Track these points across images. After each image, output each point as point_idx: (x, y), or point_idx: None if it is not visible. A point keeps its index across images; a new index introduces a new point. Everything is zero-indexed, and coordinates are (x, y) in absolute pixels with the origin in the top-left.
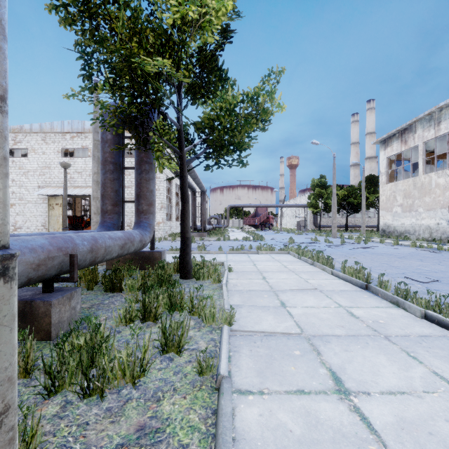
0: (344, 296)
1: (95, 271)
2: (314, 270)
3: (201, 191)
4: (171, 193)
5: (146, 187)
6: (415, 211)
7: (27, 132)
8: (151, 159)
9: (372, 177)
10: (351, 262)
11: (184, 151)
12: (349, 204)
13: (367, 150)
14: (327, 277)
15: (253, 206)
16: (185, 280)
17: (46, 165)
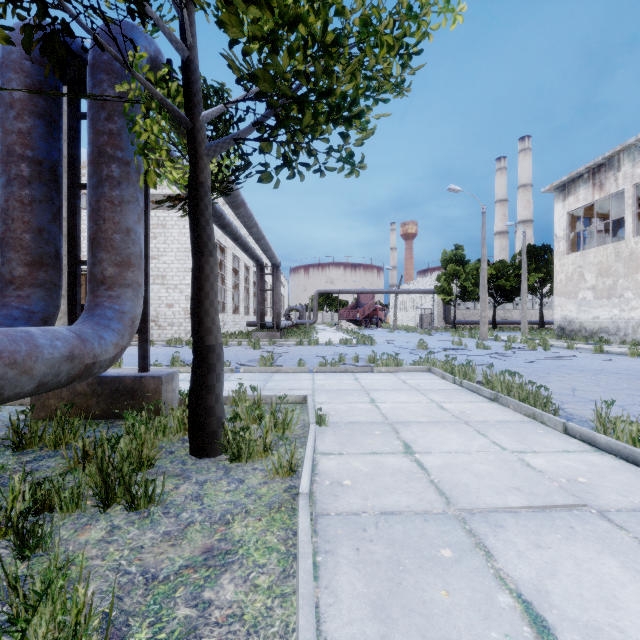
0: None
1: None
2: (511, 417)
3: (272, 264)
4: (225, 269)
5: (114, 221)
6: (619, 297)
7: None
8: (126, 153)
9: (531, 248)
10: (567, 393)
11: (199, 117)
12: (498, 289)
13: (519, 210)
14: (563, 443)
15: (354, 292)
16: (200, 463)
17: None
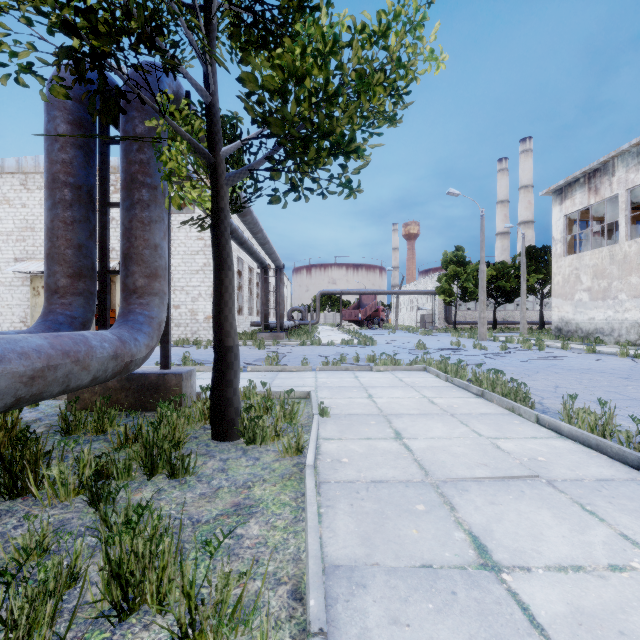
0: (625, 506)
1: (11, 425)
2: (493, 410)
3: (276, 267)
4: None
5: (144, 238)
6: (613, 299)
7: None
8: (154, 179)
9: (531, 249)
10: (550, 390)
11: (220, 152)
12: (498, 289)
13: (521, 211)
14: (533, 431)
15: (356, 293)
16: (221, 446)
17: (28, 224)
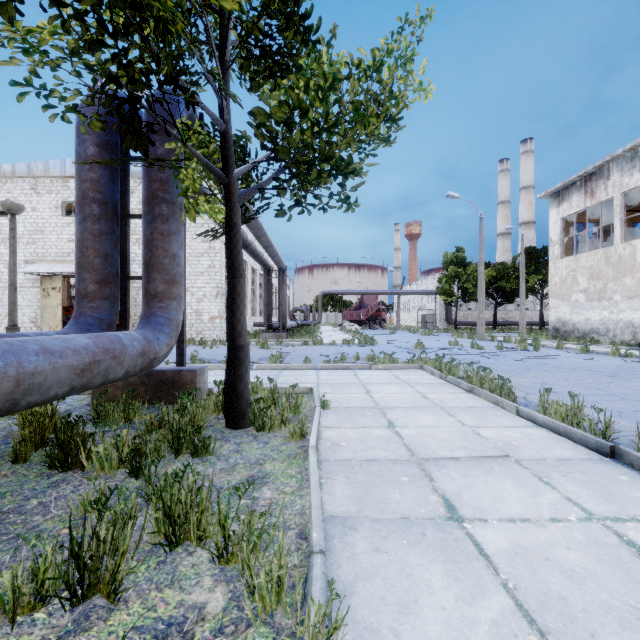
0: (576, 478)
1: (51, 413)
2: (479, 404)
3: (279, 268)
4: None
5: (164, 248)
6: (608, 299)
7: (7, 177)
8: (172, 195)
9: (532, 250)
10: (536, 386)
11: (233, 174)
12: (498, 290)
13: (522, 212)
14: (512, 421)
15: (357, 293)
16: (235, 432)
17: (38, 227)
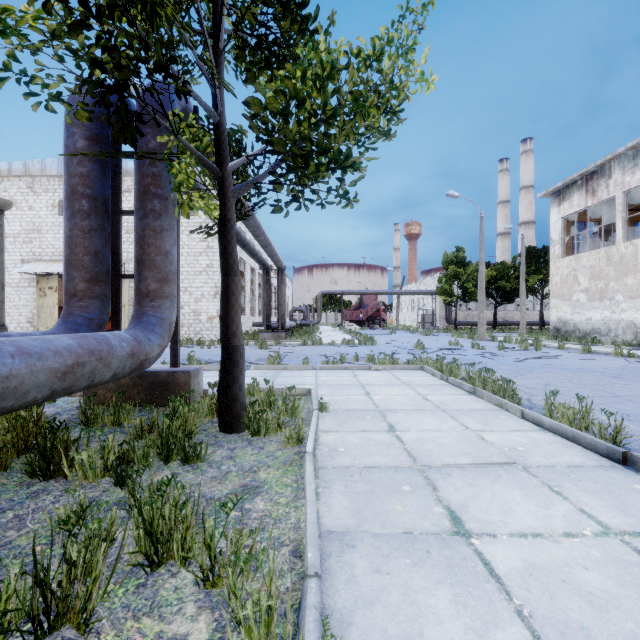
0: (589, 487)
1: (37, 417)
2: (482, 406)
3: (278, 268)
4: None
5: (156, 245)
6: (610, 299)
7: (3, 176)
8: (165, 190)
9: (532, 250)
10: (540, 388)
11: (227, 167)
12: (498, 290)
13: (521, 212)
14: (517, 425)
15: (357, 293)
16: (229, 437)
17: (34, 226)
